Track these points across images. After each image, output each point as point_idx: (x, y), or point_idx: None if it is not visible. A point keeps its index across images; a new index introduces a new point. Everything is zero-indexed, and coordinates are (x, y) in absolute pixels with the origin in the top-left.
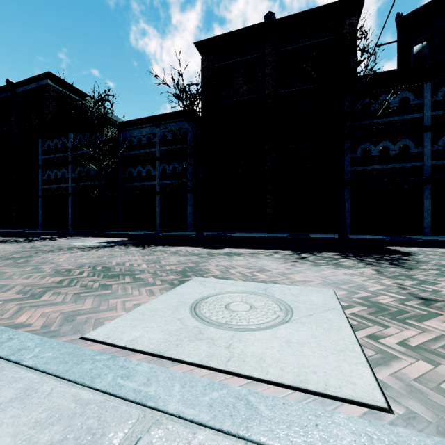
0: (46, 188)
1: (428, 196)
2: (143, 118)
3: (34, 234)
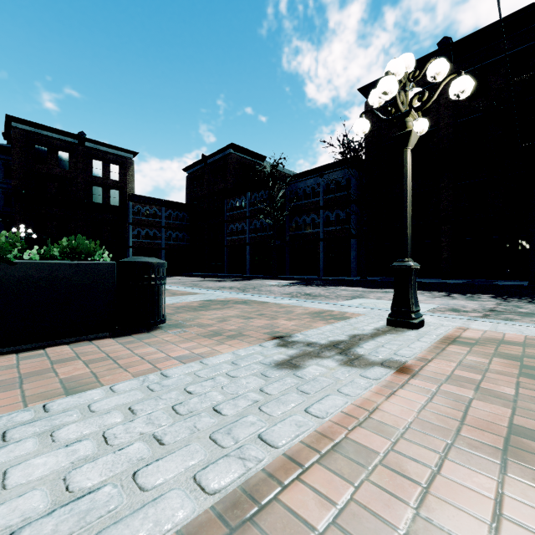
0: (230, 239)
1: None
2: (308, 171)
3: (226, 277)
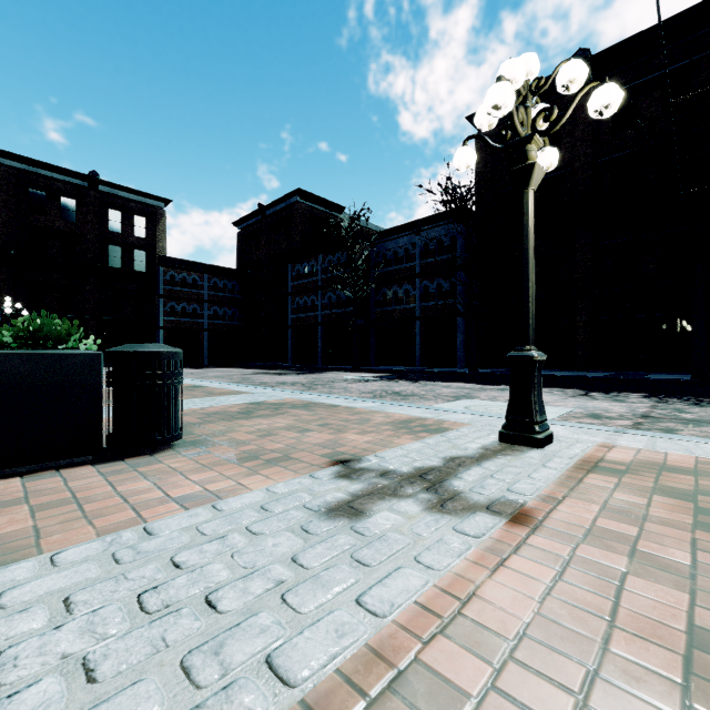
0: (296, 317)
1: None
2: (400, 226)
3: (290, 368)
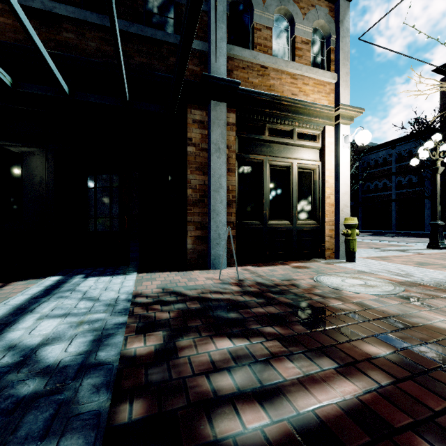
0: None
1: None
2: (380, 144)
3: None
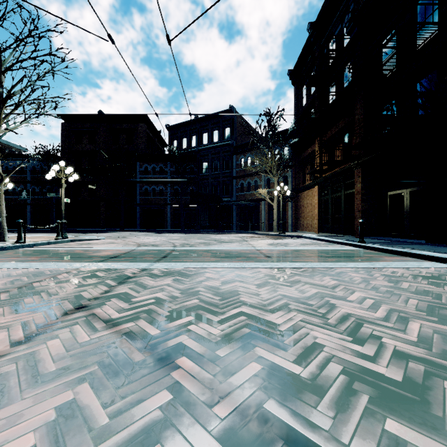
0: None
1: (169, 212)
2: (17, 154)
3: None
